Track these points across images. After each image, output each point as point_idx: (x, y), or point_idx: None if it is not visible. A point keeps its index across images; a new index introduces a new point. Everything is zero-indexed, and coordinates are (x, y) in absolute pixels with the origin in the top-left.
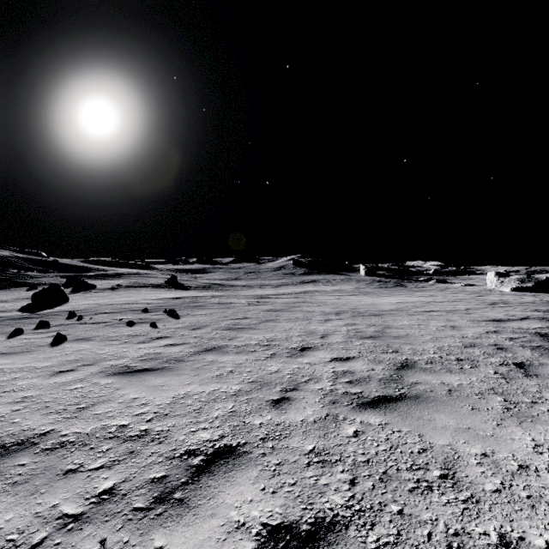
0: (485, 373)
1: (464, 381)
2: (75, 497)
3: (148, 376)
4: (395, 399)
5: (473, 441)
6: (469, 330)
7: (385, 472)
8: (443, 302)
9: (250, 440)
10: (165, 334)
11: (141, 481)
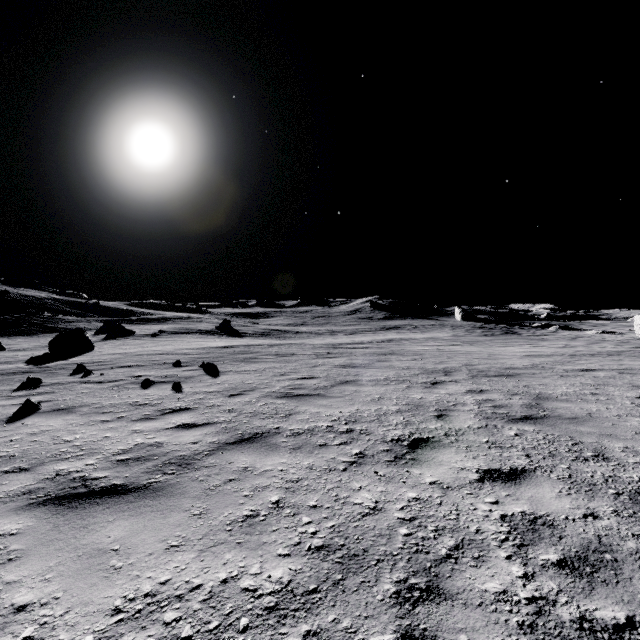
0: None
1: None
2: None
3: (105, 511)
4: None
5: None
6: None
7: None
8: (595, 356)
9: None
10: (187, 404)
11: None
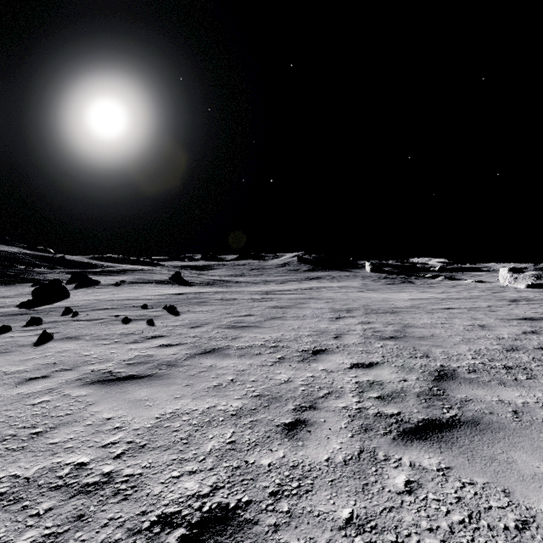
0: None
1: (528, 398)
2: None
3: (132, 385)
4: (448, 425)
5: None
6: (502, 330)
7: None
8: (460, 299)
9: (256, 496)
10: (162, 333)
11: None
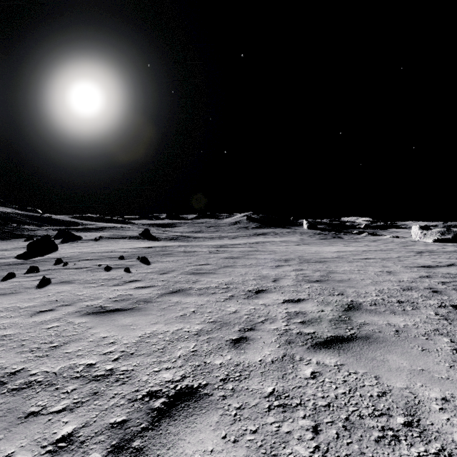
0: (427, 314)
1: (409, 322)
2: (32, 445)
3: (119, 315)
4: (347, 339)
5: (430, 384)
6: (404, 275)
7: (347, 418)
8: (377, 251)
9: (211, 381)
10: (137, 278)
11: (101, 426)
